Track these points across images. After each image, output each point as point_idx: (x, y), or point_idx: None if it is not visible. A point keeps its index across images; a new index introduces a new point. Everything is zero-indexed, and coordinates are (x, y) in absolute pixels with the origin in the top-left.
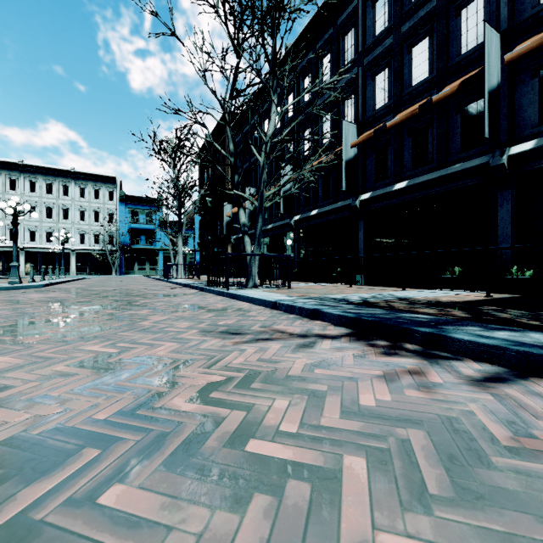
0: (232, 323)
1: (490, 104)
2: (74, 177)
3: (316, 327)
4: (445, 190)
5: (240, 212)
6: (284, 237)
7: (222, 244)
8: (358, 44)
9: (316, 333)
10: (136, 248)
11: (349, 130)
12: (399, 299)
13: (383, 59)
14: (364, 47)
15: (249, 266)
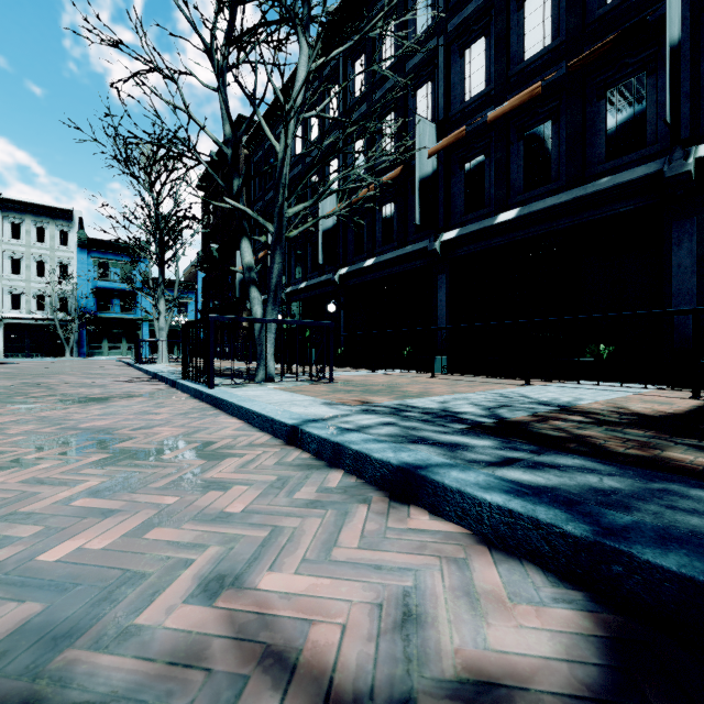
0: (105, 551)
1: (671, 69)
2: (1, 207)
3: (432, 577)
4: (581, 221)
5: (243, 245)
6: (325, 300)
7: (234, 312)
8: (438, 1)
9: (456, 659)
10: (105, 317)
11: (426, 131)
12: (556, 410)
13: (477, 22)
14: (447, 5)
15: (259, 343)
